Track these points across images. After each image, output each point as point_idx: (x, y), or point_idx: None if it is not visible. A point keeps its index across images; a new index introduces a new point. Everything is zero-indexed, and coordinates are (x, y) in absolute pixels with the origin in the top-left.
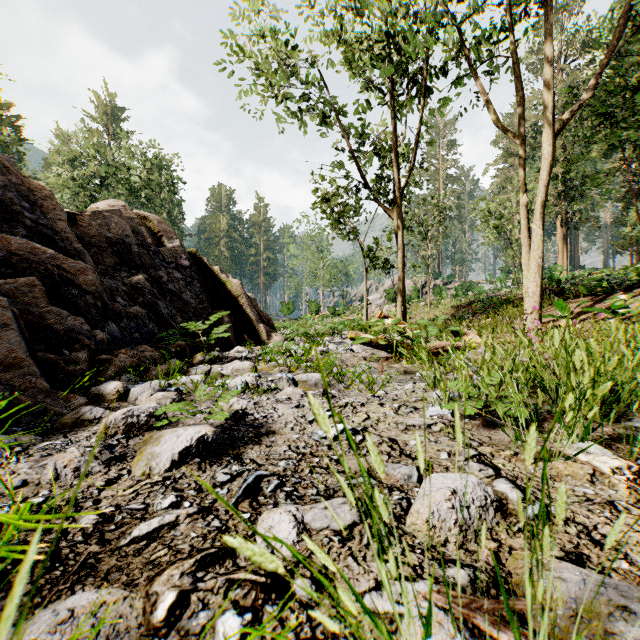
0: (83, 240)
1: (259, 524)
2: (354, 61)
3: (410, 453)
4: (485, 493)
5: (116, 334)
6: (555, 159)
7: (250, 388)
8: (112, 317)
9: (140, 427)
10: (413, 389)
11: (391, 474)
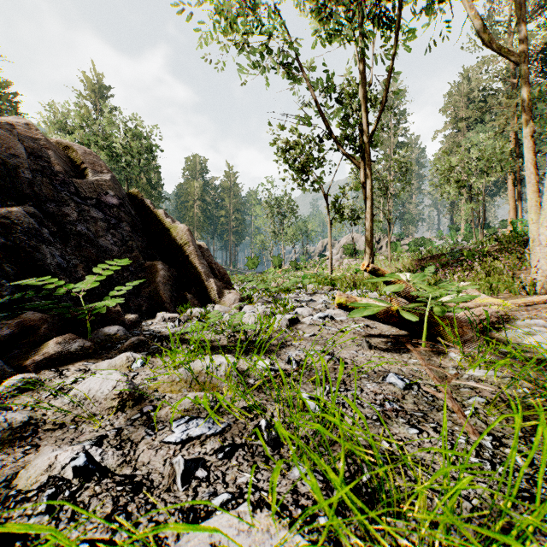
0: None
1: None
2: None
3: None
4: None
5: None
6: (510, 118)
7: None
8: None
9: None
10: None
11: None
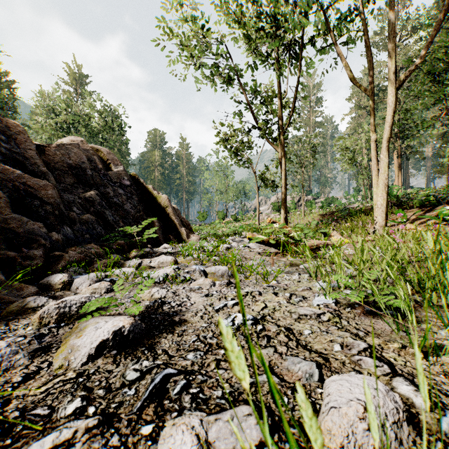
0: (49, 165)
1: (159, 443)
2: (250, 38)
3: (305, 344)
4: (396, 404)
5: (70, 235)
6: None
7: (170, 279)
8: (67, 222)
9: (71, 316)
10: (299, 279)
11: (292, 370)
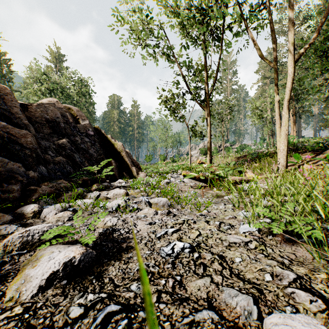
0: (31, 119)
1: None
2: (184, 25)
3: (238, 272)
4: None
5: (45, 173)
6: None
7: (121, 208)
8: (43, 163)
9: (34, 244)
10: (225, 208)
11: (229, 304)
